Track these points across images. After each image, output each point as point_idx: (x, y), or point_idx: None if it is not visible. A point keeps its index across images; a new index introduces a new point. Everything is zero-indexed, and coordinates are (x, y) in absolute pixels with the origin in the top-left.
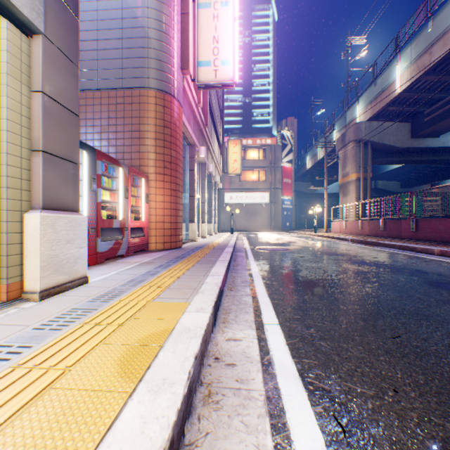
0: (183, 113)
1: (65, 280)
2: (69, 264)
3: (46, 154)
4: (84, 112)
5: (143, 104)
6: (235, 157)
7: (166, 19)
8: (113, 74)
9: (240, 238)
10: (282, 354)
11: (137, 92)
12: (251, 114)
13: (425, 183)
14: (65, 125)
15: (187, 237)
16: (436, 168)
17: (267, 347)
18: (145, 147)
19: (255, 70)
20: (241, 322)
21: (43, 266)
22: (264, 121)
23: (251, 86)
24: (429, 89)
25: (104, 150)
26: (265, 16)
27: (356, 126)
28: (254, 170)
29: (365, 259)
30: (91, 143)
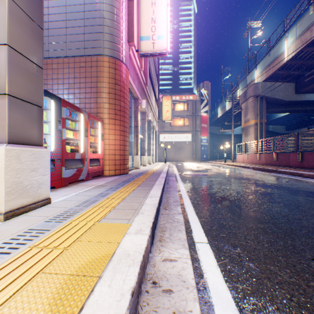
0: (129, 74)
1: (29, 202)
2: (33, 188)
3: (12, 97)
4: (57, 74)
5: (99, 67)
6: (167, 108)
7: (116, 4)
8: (77, 45)
9: (171, 166)
10: (215, 278)
11: (95, 58)
12: (178, 79)
13: (303, 126)
14: (29, 75)
15: (132, 165)
16: (312, 116)
17: (200, 269)
18: (101, 99)
19: (181, 48)
20: (175, 240)
21: (7, 191)
22: (188, 83)
23: (178, 59)
24: (309, 57)
25: (71, 102)
26: (188, 9)
27: (254, 86)
28: (180, 118)
29: (267, 182)
30: (62, 97)
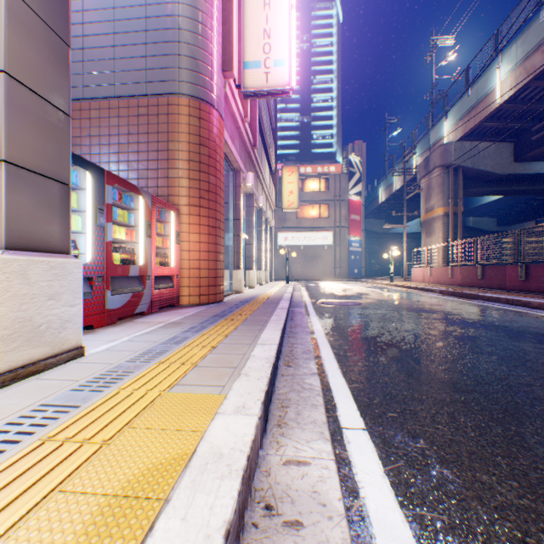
0: (224, 128)
1: (45, 355)
2: (52, 329)
3: (12, 166)
4: (98, 127)
5: (172, 115)
6: (290, 188)
7: (202, 5)
8: (134, 77)
9: (297, 289)
10: (381, 498)
11: (165, 100)
12: (310, 137)
13: (528, 219)
14: (45, 126)
15: (230, 287)
16: (543, 201)
17: (353, 480)
18: (175, 171)
19: (315, 83)
20: (306, 425)
21: (4, 335)
22: (326, 145)
23: (310, 102)
24: (539, 99)
25: (122, 176)
26: (327, 16)
27: (443, 148)
28: (314, 204)
29: (466, 317)
30: (106, 167)
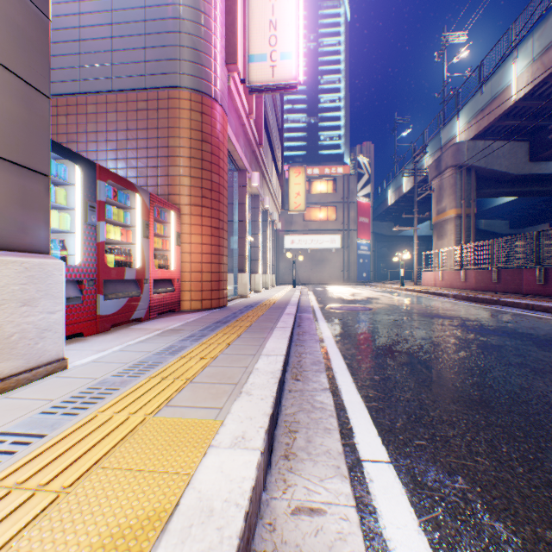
0: (228, 125)
1: (17, 369)
2: (27, 340)
3: None
4: (95, 123)
5: (173, 110)
6: (297, 189)
7: None
8: (133, 69)
9: (304, 293)
10: None
11: (165, 93)
12: (317, 138)
13: (542, 222)
14: (18, 107)
15: (235, 291)
16: None
17: (381, 538)
18: (175, 168)
19: (322, 83)
20: (319, 456)
21: None
22: (334, 146)
23: (317, 102)
24: None
25: (121, 174)
26: (335, 15)
27: (455, 148)
28: (321, 207)
29: (486, 324)
30: (104, 165)
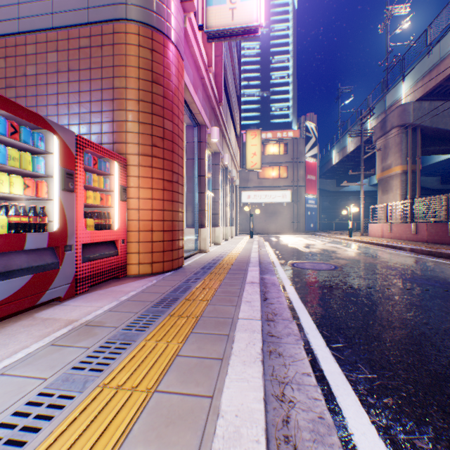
0: (185, 71)
1: None
2: None
3: None
4: (34, 65)
5: (118, 45)
6: (254, 150)
7: None
8: (75, 2)
9: (261, 244)
10: None
11: (109, 27)
12: (269, 109)
13: None
14: None
15: (195, 246)
16: None
17: None
18: (121, 113)
19: (273, 62)
20: None
21: None
22: (283, 115)
23: (269, 79)
24: None
25: (62, 121)
26: (284, 4)
27: (401, 108)
28: (274, 166)
29: None
30: (44, 111)
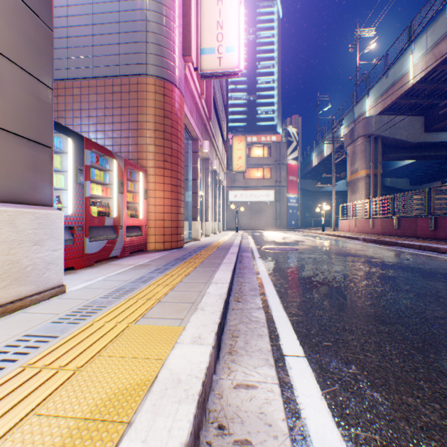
0: (185, 104)
1: (31, 292)
2: (37, 270)
3: (2, 131)
4: (79, 102)
5: (141, 92)
6: (239, 154)
7: (166, 0)
8: (109, 60)
9: (245, 237)
10: (320, 418)
11: (135, 79)
12: (255, 112)
13: (435, 180)
14: (31, 98)
15: (190, 236)
16: None
17: (295, 402)
18: (143, 139)
19: (260, 68)
20: (254, 353)
21: None
22: (269, 118)
23: (255, 83)
24: (445, 80)
25: (100, 143)
26: (269, 13)
27: (365, 121)
28: (258, 168)
29: (386, 260)
30: (86, 135)
